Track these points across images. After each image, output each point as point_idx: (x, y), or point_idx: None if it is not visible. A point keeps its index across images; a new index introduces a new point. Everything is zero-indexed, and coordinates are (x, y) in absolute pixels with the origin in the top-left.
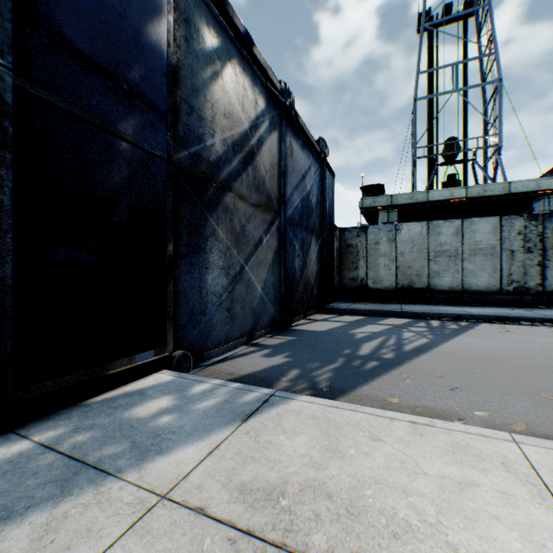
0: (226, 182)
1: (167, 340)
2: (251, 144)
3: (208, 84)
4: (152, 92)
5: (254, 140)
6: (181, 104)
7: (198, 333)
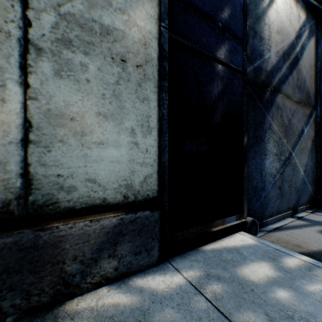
0: (277, 86)
1: (243, 209)
2: (295, 52)
3: (266, 11)
4: (234, 25)
5: (297, 48)
6: (248, 31)
7: (259, 204)
